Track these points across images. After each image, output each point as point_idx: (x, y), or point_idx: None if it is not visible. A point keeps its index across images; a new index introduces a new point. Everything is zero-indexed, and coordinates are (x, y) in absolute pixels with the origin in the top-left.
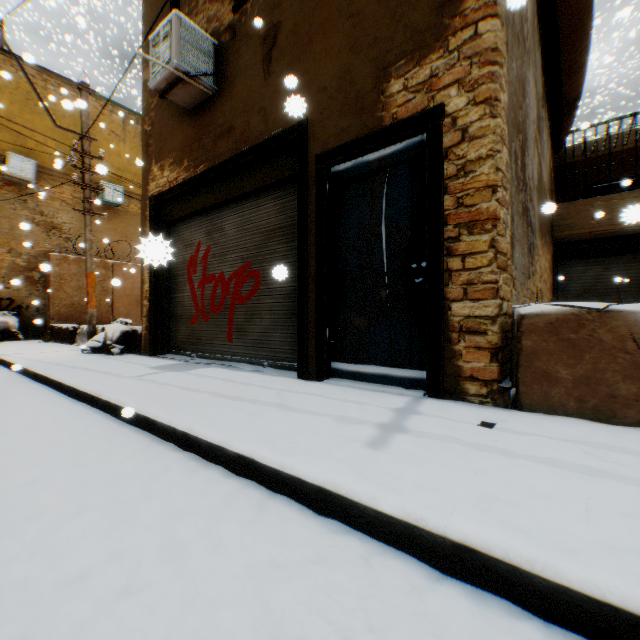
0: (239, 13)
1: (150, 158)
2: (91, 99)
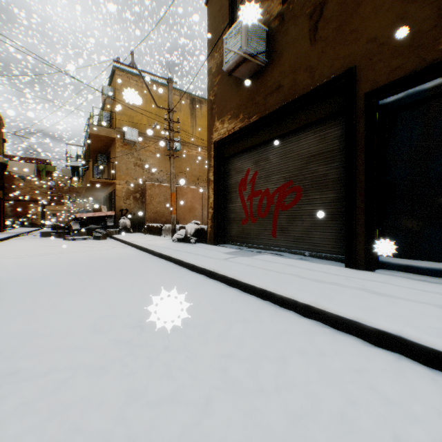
0: (287, 3)
1: (213, 117)
2: (163, 88)
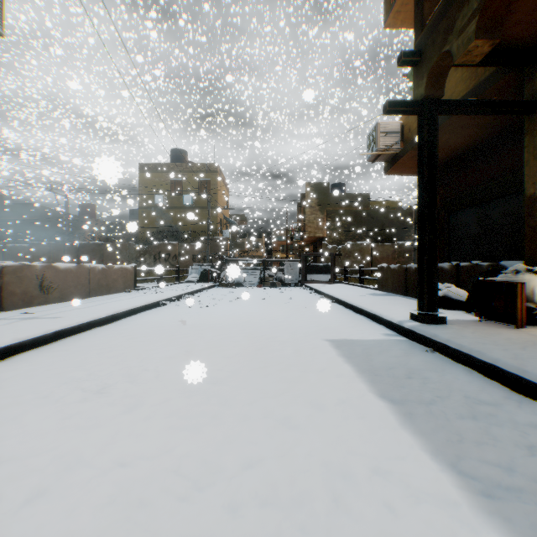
0: None
1: None
2: None
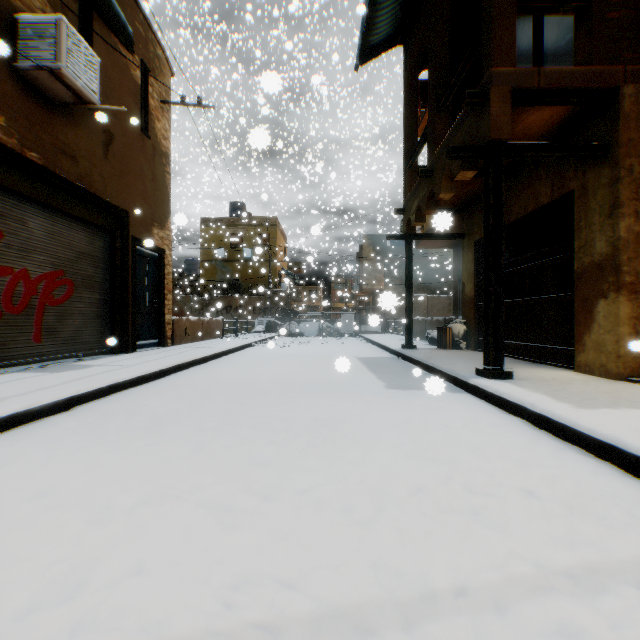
0: None
1: None
2: None
